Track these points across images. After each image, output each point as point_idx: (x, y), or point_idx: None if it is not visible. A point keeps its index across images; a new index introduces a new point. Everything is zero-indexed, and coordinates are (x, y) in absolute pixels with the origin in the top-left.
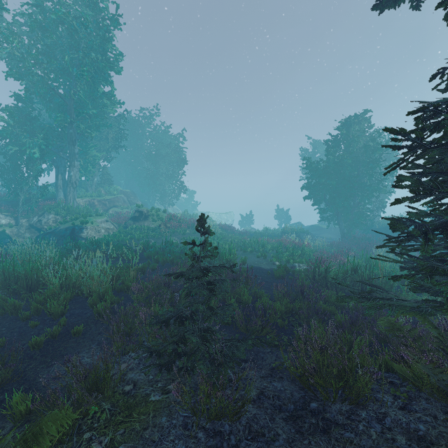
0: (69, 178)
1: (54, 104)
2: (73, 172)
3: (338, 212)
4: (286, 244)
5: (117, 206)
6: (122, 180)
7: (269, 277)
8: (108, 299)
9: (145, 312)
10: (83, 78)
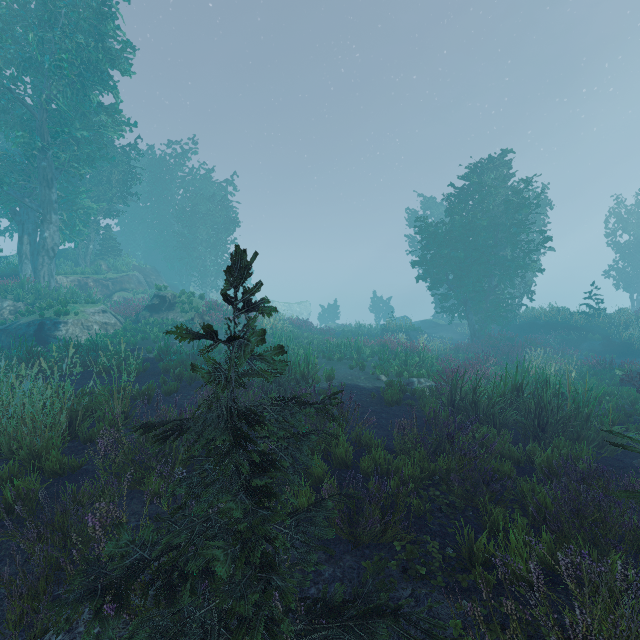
0: (42, 242)
1: (13, 118)
2: (49, 232)
3: (466, 299)
4: (393, 347)
5: (127, 290)
6: (139, 251)
7: (374, 403)
8: (46, 466)
9: (104, 514)
10: (63, 74)
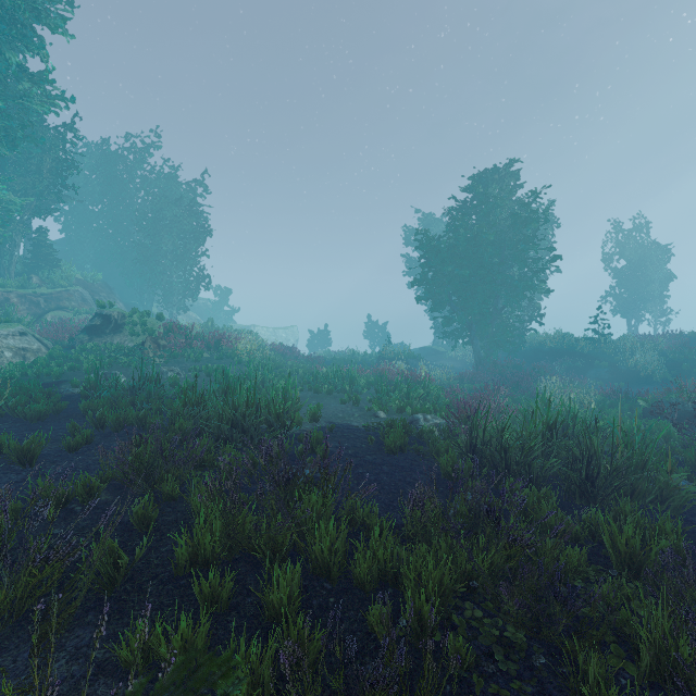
0: None
1: None
2: None
3: (471, 323)
4: (391, 377)
5: (65, 309)
6: (88, 263)
7: (372, 450)
8: None
9: None
10: None
